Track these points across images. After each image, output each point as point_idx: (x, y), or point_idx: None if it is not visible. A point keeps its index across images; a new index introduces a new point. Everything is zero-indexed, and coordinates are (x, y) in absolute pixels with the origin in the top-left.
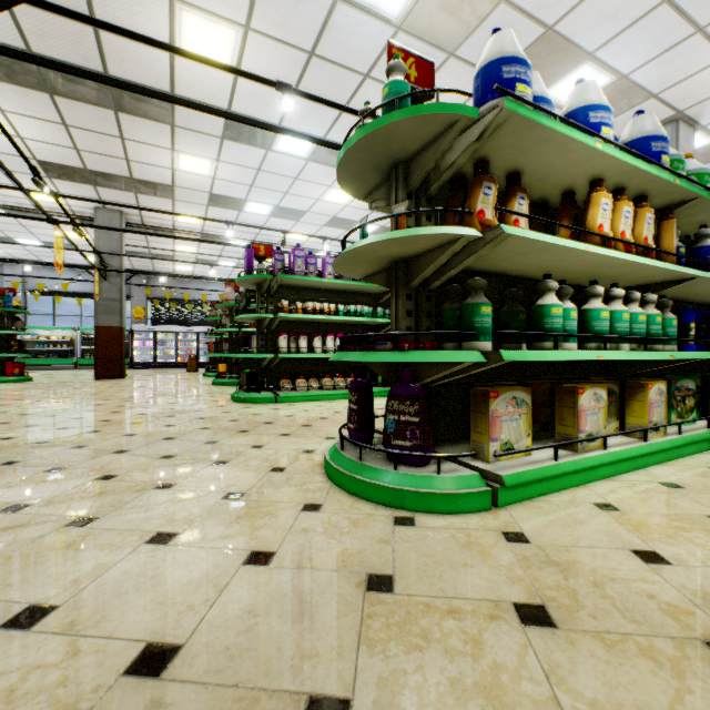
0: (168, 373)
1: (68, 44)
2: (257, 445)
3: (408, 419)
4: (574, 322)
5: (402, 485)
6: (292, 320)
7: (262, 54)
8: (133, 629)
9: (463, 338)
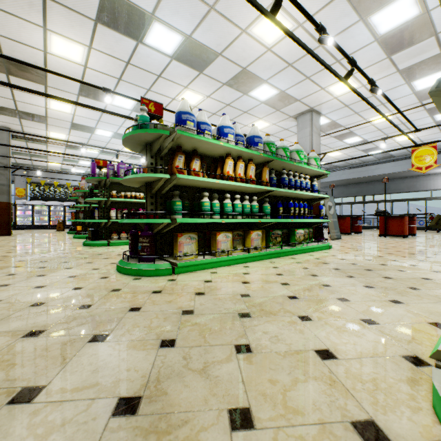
0: (42, 232)
1: None
2: (90, 262)
3: (146, 245)
4: (217, 208)
5: (140, 268)
6: (119, 201)
7: (100, 59)
8: (31, 301)
9: (171, 214)
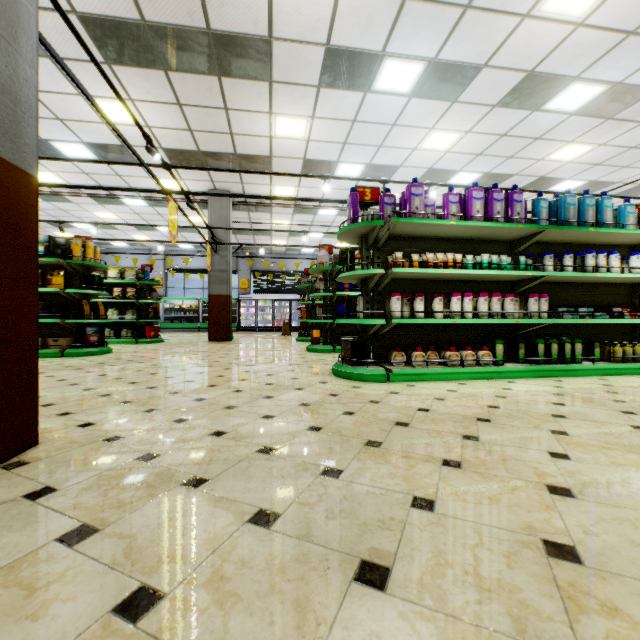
0: (266, 336)
1: (173, 0)
2: (420, 497)
3: None
4: None
5: None
6: (403, 277)
7: None
8: None
9: None
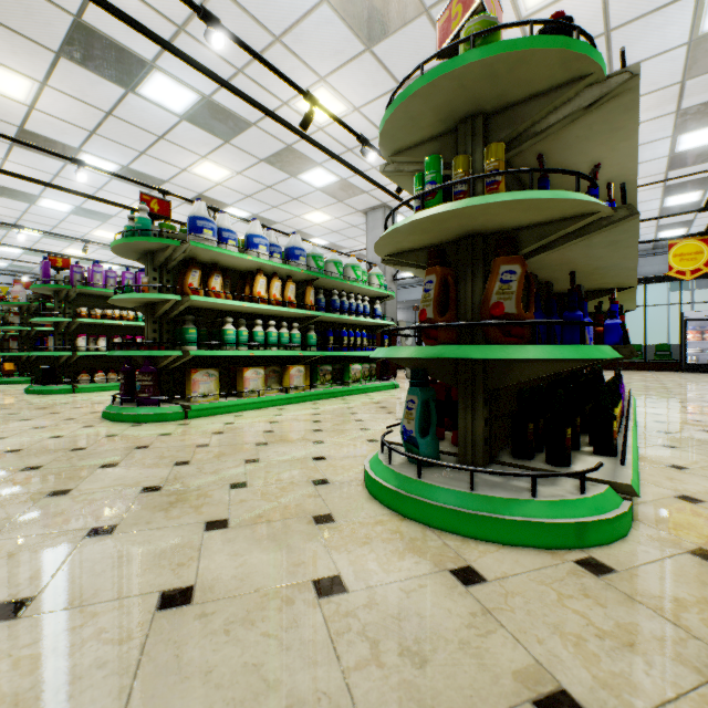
0: None
1: None
2: (55, 412)
3: (147, 384)
4: (245, 337)
5: (140, 412)
6: (92, 323)
7: (60, 102)
8: (0, 450)
9: (182, 345)
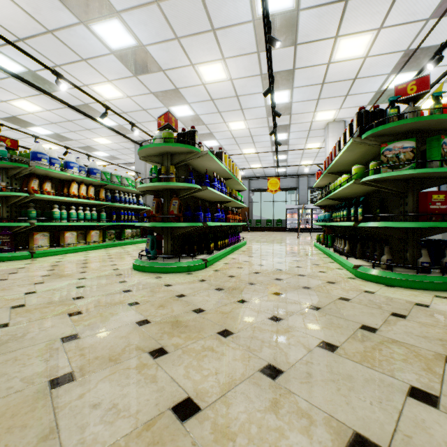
0: None
1: None
2: None
3: (6, 240)
4: (65, 215)
5: (3, 256)
6: None
7: None
8: None
9: (27, 219)
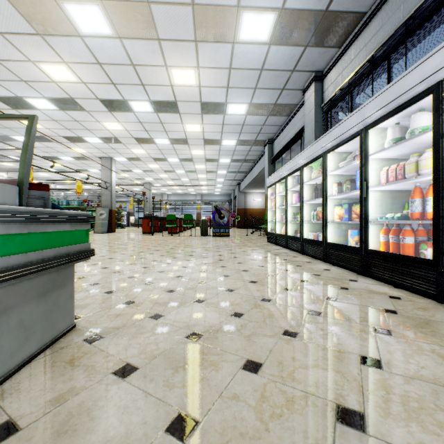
0: None
1: None
2: None
3: None
4: None
5: None
6: None
7: (17, 164)
8: None
9: None
